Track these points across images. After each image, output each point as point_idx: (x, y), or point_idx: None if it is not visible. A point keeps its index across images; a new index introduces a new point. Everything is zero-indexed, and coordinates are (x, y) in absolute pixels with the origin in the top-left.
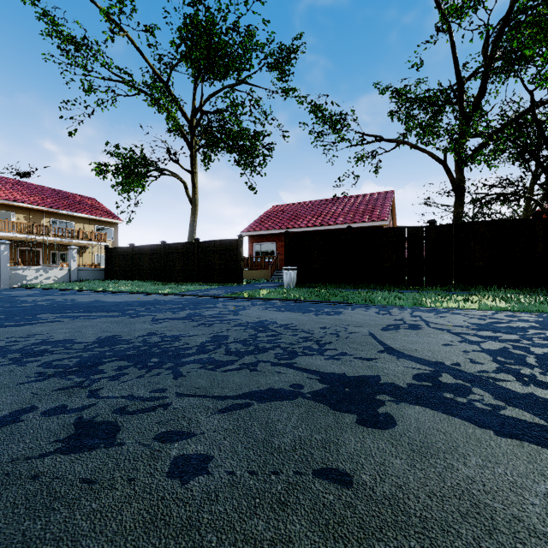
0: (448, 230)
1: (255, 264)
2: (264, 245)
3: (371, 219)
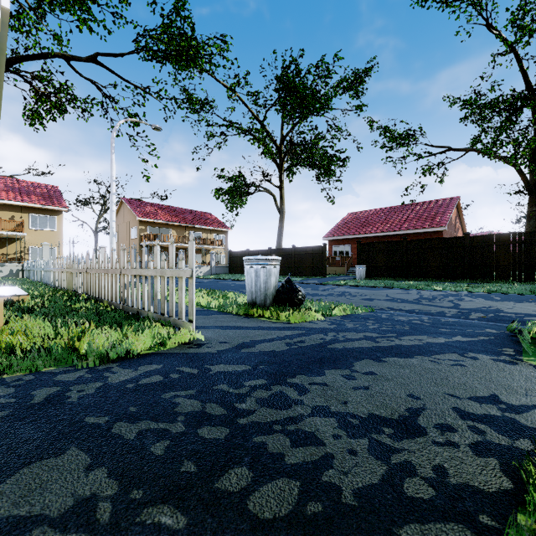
0: (479, 240)
1: (334, 262)
2: (340, 247)
3: (430, 226)
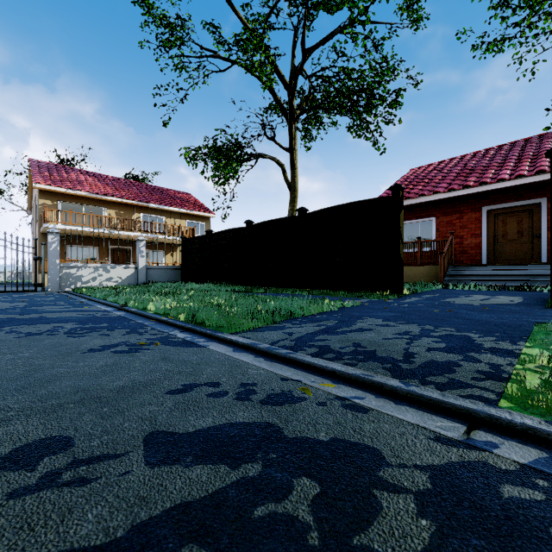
0: None
1: None
2: (409, 224)
3: None
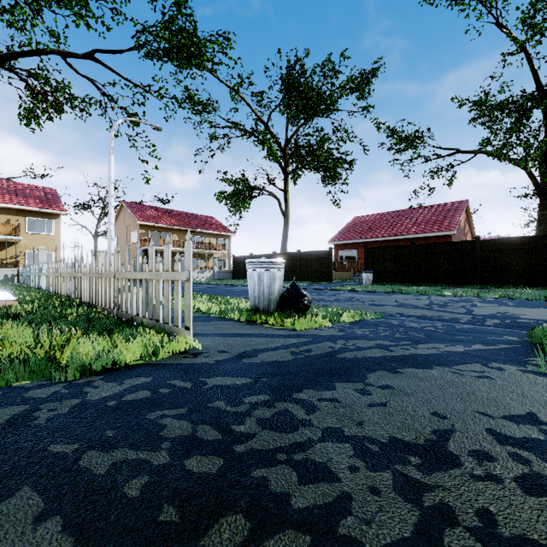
0: (490, 244)
1: (340, 267)
2: (347, 251)
3: (439, 230)
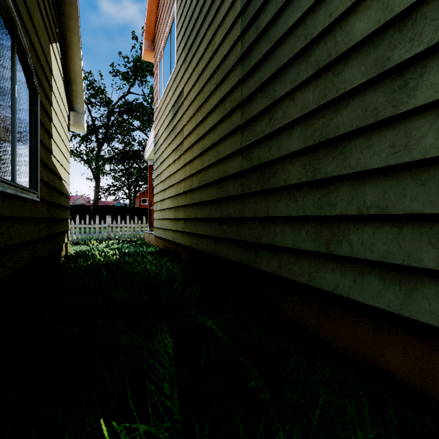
0: None
1: None
2: None
3: None
